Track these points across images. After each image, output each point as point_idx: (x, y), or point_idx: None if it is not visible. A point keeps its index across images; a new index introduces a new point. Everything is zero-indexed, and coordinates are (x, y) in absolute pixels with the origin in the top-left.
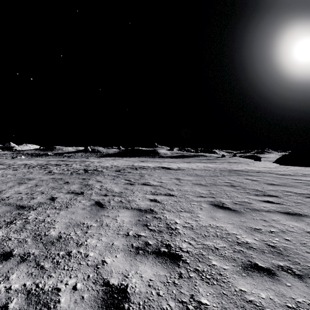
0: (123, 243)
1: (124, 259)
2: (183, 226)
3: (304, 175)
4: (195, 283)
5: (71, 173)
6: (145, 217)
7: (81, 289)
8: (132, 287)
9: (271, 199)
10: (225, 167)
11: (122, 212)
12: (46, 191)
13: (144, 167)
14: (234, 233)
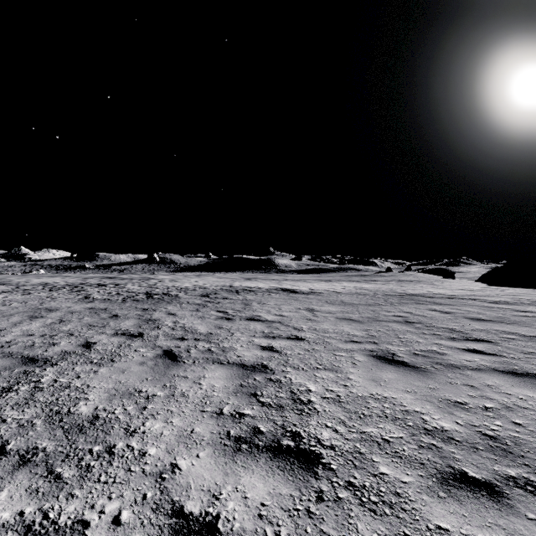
0: (211, 430)
1: (213, 462)
2: (322, 398)
3: (534, 302)
4: (350, 511)
5: (123, 300)
6: (252, 379)
7: (128, 524)
8: (228, 521)
9: (480, 346)
10: (393, 290)
11: (212, 370)
12: (77, 331)
13: (250, 289)
14: (417, 411)
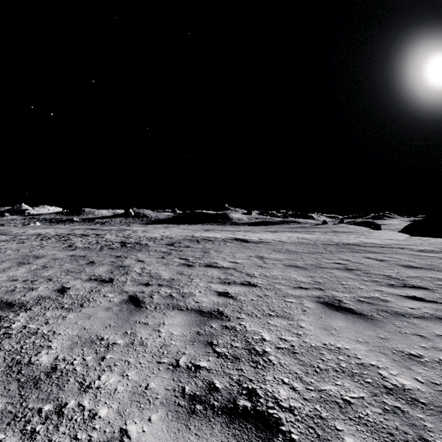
0: (166, 386)
1: (165, 428)
2: (276, 348)
3: None
4: None
5: (101, 248)
6: (208, 326)
7: None
8: None
9: (419, 293)
10: (330, 239)
11: (171, 316)
12: (56, 277)
13: (209, 238)
14: (373, 365)
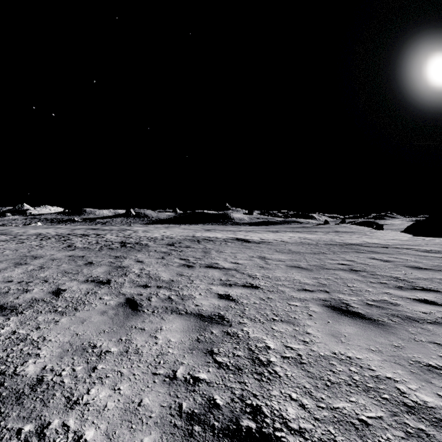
0: (161, 402)
1: None
2: (282, 357)
3: None
4: None
5: (100, 248)
6: (209, 332)
7: None
8: None
9: (430, 296)
10: (332, 239)
11: (169, 321)
12: (52, 278)
13: (210, 238)
14: (389, 378)
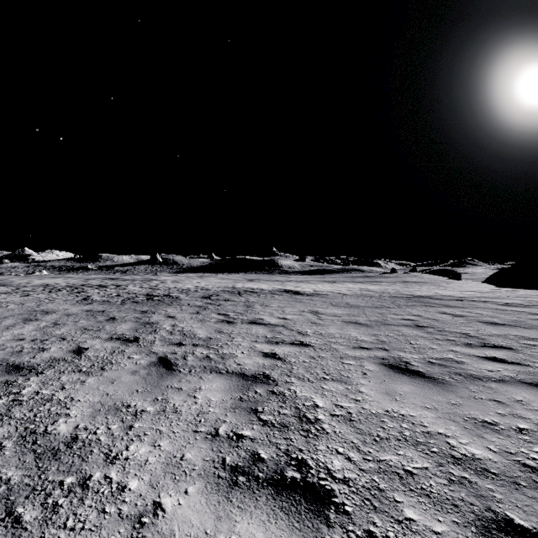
0: (204, 457)
1: (204, 501)
2: (331, 415)
3: None
4: None
5: (123, 301)
6: (252, 391)
7: None
8: None
9: (500, 354)
10: (399, 291)
11: (209, 380)
12: (70, 336)
13: (253, 290)
14: (441, 433)
